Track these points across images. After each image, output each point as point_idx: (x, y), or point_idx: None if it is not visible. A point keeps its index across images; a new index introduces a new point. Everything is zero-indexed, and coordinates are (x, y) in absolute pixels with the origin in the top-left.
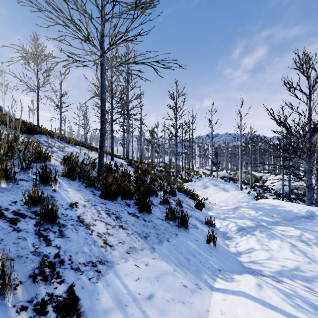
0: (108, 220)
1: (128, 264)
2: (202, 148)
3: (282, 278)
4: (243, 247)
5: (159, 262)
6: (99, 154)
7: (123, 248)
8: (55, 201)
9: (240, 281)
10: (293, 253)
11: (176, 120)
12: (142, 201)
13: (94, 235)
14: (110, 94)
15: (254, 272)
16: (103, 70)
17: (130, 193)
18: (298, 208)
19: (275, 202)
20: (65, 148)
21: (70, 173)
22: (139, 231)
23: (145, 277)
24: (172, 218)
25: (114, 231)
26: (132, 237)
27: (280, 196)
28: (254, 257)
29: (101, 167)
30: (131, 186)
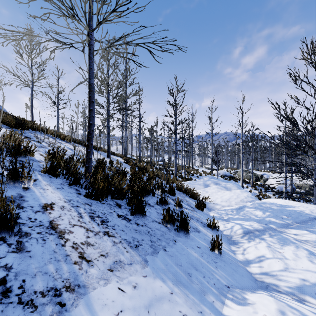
0: (91, 226)
1: (109, 287)
2: (202, 146)
3: (304, 295)
4: (252, 255)
5: (152, 280)
6: (87, 147)
7: (105, 263)
8: (23, 202)
9: (256, 306)
10: (313, 262)
11: (176, 117)
12: (135, 202)
13: (67, 246)
14: (106, 88)
15: (268, 286)
16: (91, 52)
17: (122, 192)
18: (310, 208)
19: (282, 202)
20: (58, 144)
21: (52, 169)
22: (129, 239)
23: (131, 307)
24: (170, 221)
25: (96, 240)
26: (119, 247)
27: (283, 195)
28: (266, 267)
29: (89, 162)
30: (123, 184)
